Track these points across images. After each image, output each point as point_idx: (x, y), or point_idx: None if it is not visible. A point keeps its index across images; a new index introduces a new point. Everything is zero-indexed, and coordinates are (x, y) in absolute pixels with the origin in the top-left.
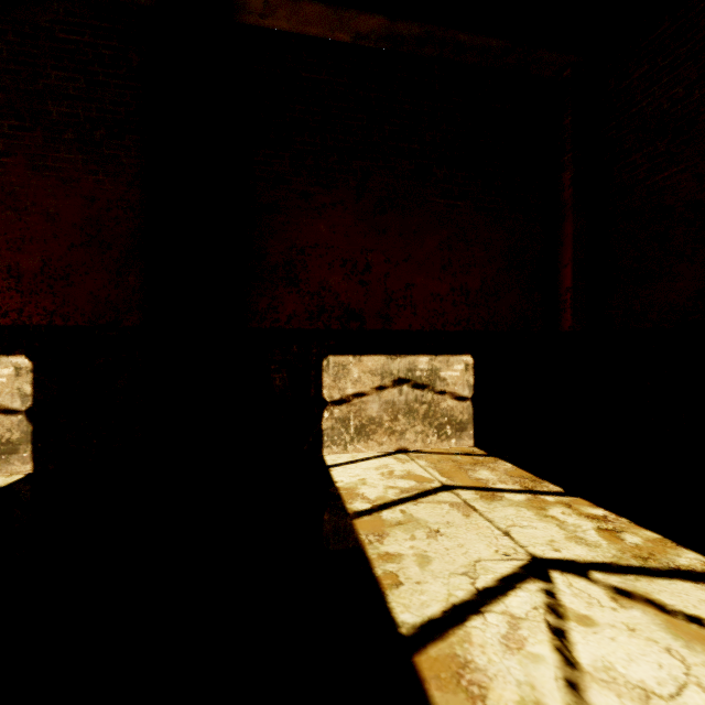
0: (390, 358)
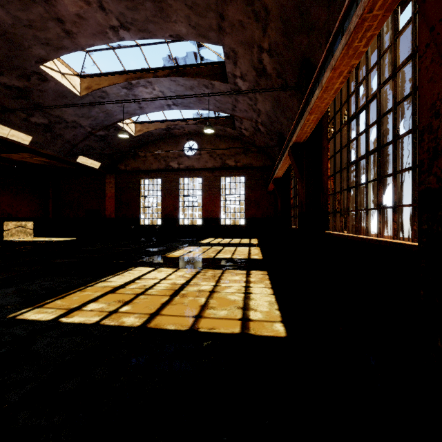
0: (17, 222)
